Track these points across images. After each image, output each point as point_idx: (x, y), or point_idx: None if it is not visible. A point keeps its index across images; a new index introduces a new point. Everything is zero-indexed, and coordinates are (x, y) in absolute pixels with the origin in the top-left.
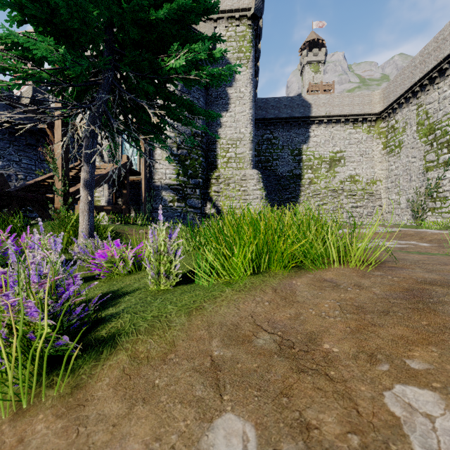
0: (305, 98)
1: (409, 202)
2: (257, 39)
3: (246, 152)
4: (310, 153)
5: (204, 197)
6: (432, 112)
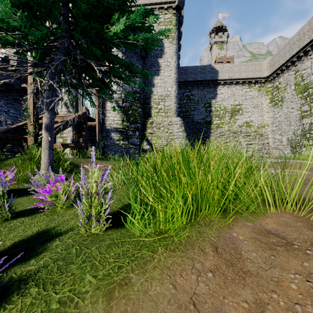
0: (214, 67)
1: (289, 140)
2: (180, 23)
3: (172, 105)
4: (217, 106)
5: (142, 137)
6: (306, 76)
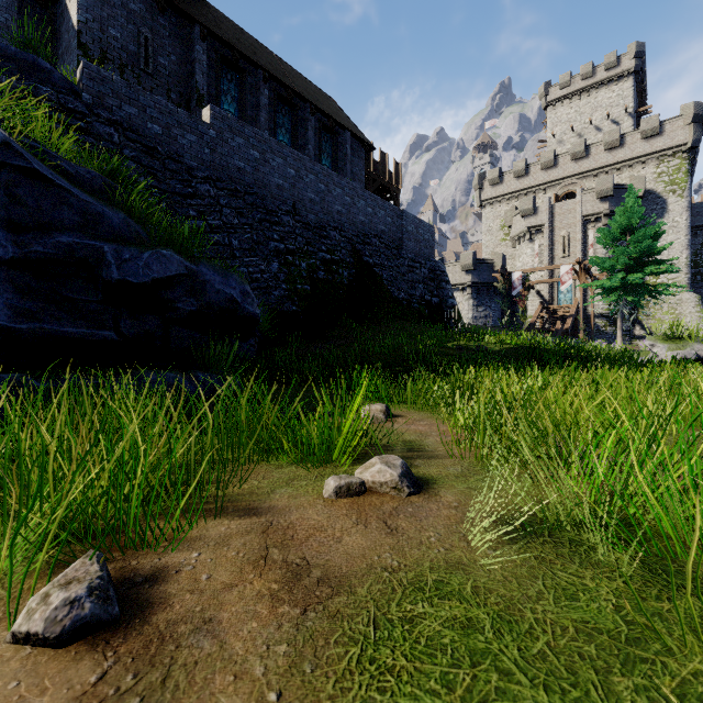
0: None
1: None
2: (695, 157)
3: (681, 277)
4: None
5: (632, 321)
6: None
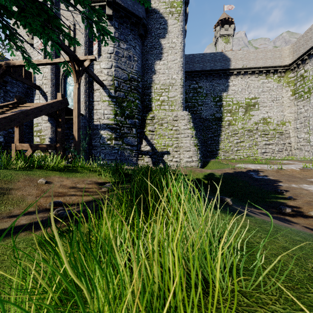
0: (225, 54)
1: None
2: None
3: (177, 96)
4: (229, 99)
5: (140, 135)
6: None
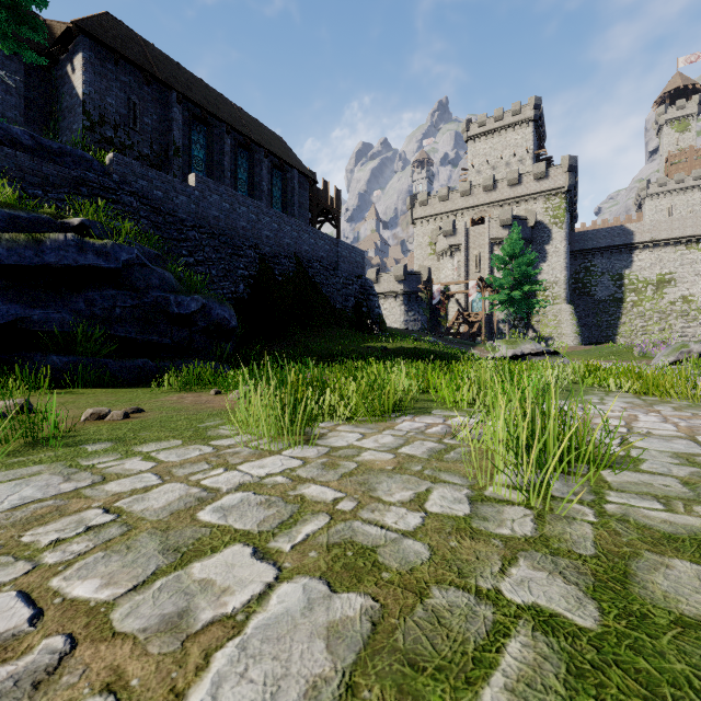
0: (626, 227)
1: None
2: (572, 197)
3: (561, 292)
4: (633, 277)
5: (527, 325)
6: None
